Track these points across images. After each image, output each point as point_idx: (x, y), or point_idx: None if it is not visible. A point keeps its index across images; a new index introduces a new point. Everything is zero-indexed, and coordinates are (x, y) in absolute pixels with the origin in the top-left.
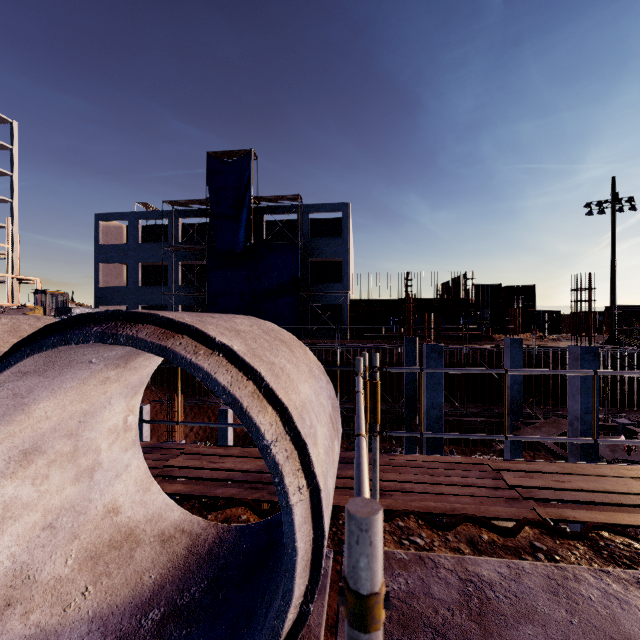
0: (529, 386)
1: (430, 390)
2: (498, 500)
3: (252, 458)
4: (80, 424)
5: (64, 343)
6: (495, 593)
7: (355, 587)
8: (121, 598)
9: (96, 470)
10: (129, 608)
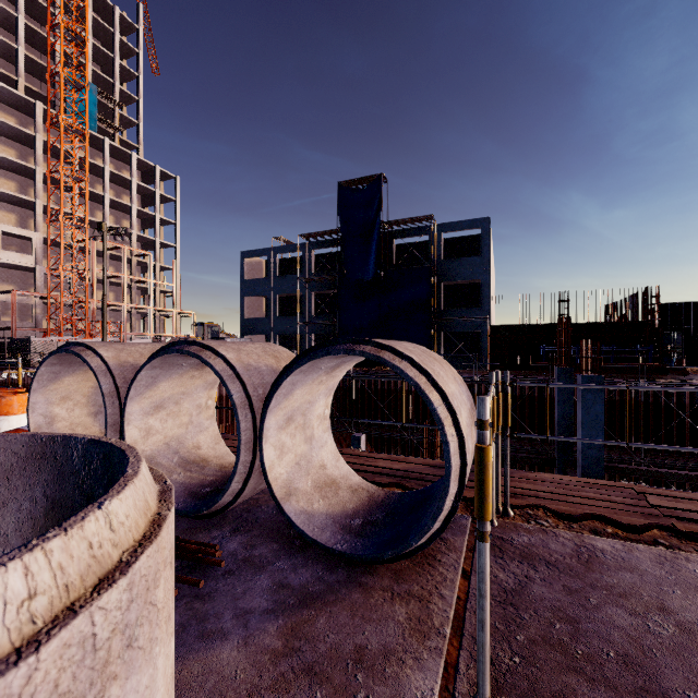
0: None
1: (586, 427)
2: (634, 513)
3: (399, 462)
4: (307, 408)
5: (328, 355)
6: (604, 555)
7: (480, 418)
8: (337, 510)
9: (313, 439)
10: (343, 515)
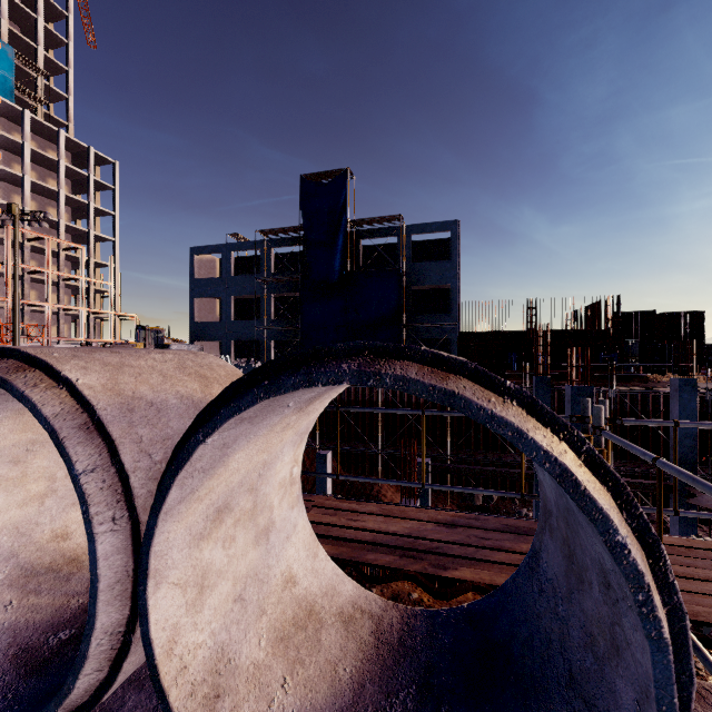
0: (701, 441)
1: None
2: None
3: (395, 518)
4: (259, 477)
5: (308, 384)
6: None
7: None
8: (322, 696)
9: (270, 530)
10: (334, 711)
